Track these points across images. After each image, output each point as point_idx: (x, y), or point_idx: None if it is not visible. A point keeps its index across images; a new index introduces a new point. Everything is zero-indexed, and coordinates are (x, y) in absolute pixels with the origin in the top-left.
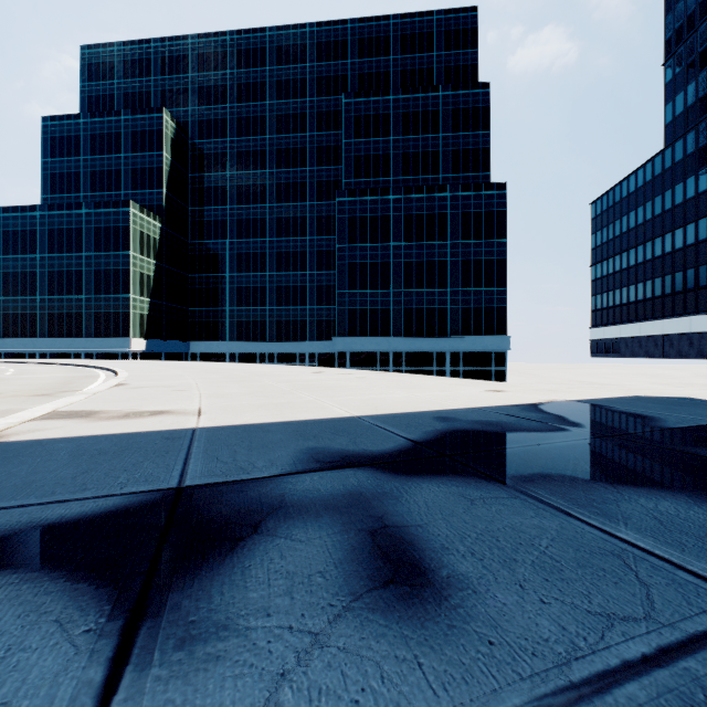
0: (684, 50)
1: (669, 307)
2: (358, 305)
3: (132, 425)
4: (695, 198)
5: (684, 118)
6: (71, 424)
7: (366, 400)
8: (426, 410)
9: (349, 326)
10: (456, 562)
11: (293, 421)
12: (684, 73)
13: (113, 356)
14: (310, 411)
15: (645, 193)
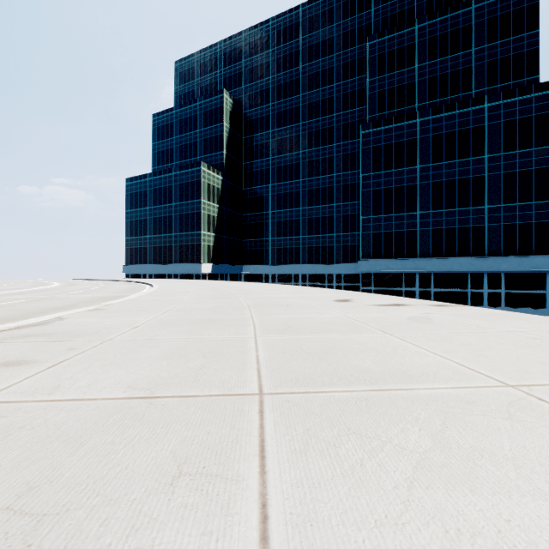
0: None
1: None
2: (382, 229)
3: None
4: None
5: None
6: None
7: None
8: None
9: (373, 249)
10: None
11: None
12: None
13: (190, 276)
14: None
15: None
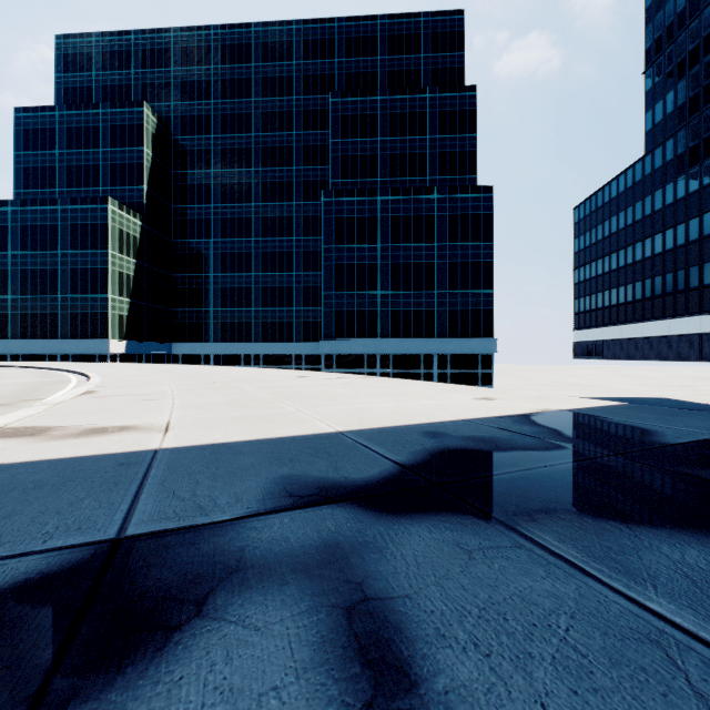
0: (663, 59)
1: (649, 310)
2: (345, 307)
3: (85, 446)
4: (673, 204)
5: (663, 126)
6: (14, 446)
7: (350, 411)
8: (415, 423)
9: (336, 328)
10: (456, 662)
11: (269, 439)
12: (663, 82)
13: (90, 358)
14: (290, 425)
15: (626, 199)
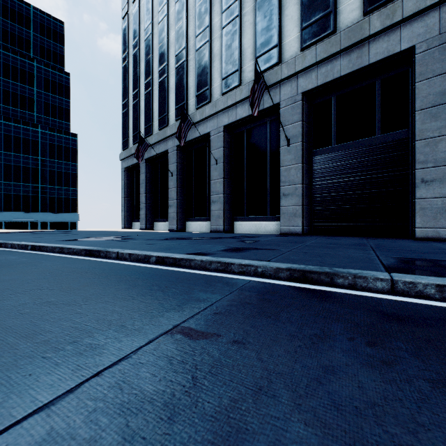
0: None
1: None
2: None
3: None
4: None
5: None
6: None
7: None
8: None
9: None
10: None
11: None
12: None
13: None
14: None
15: None
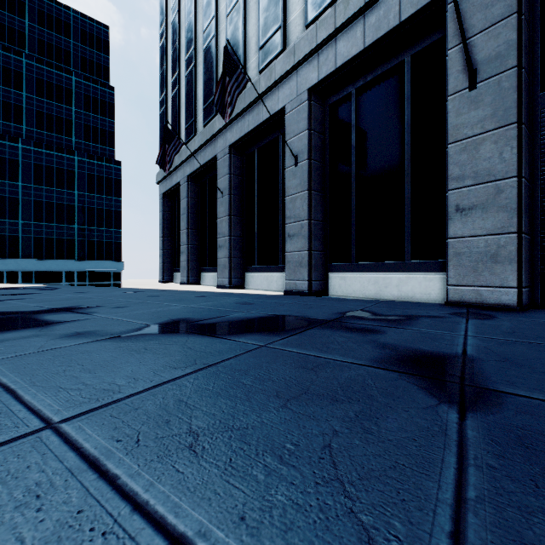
0: None
1: None
2: None
3: None
4: None
5: None
6: None
7: None
8: None
9: None
10: None
11: None
12: None
13: None
14: None
15: None
